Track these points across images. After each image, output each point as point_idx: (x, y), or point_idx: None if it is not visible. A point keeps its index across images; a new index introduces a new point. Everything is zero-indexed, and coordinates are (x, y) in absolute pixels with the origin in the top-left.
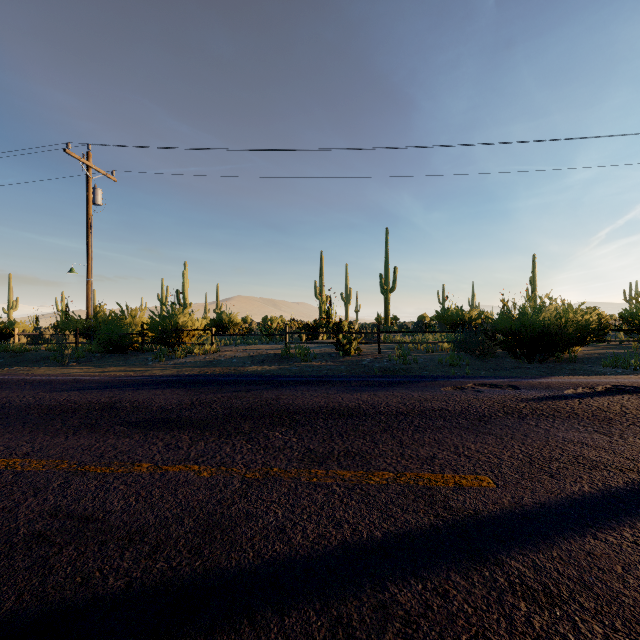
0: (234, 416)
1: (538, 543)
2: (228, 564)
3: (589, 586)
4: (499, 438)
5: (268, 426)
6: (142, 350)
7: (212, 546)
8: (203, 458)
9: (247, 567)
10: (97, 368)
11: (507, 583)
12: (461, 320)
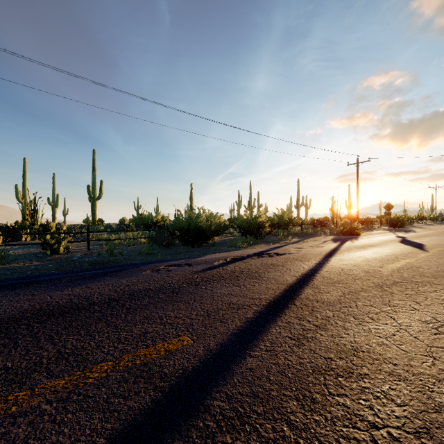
0: None
1: (225, 376)
2: None
3: (257, 394)
4: (187, 303)
5: None
6: None
7: None
8: None
9: None
10: None
11: (215, 424)
12: (151, 222)
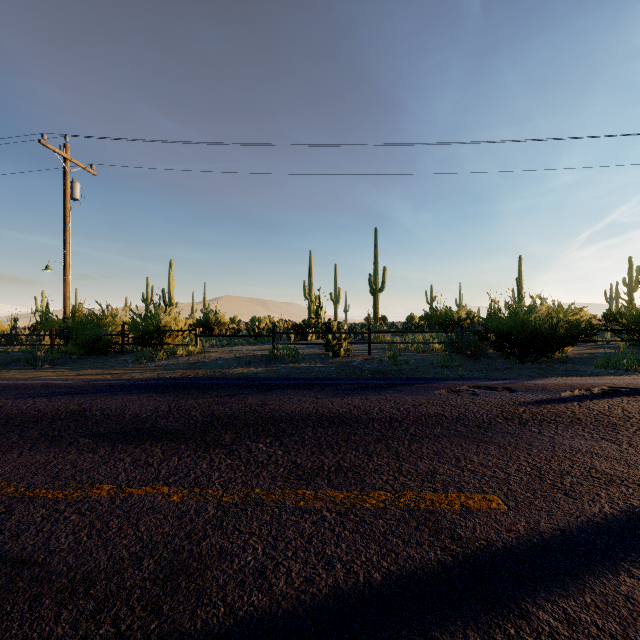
0: (214, 425)
1: (566, 584)
2: (192, 626)
3: None
4: (502, 448)
5: (251, 436)
6: (122, 351)
7: (174, 599)
8: (175, 477)
9: (215, 630)
10: (72, 371)
11: None
12: (450, 320)
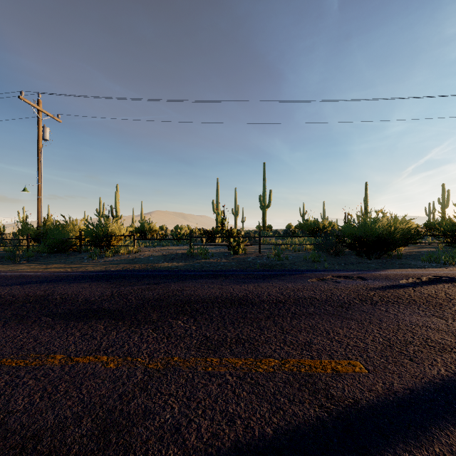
0: (145, 306)
1: (418, 436)
2: None
3: None
4: (360, 323)
5: (172, 315)
6: (80, 251)
7: (105, 453)
8: (112, 348)
9: None
10: (42, 265)
11: None
12: (317, 228)
